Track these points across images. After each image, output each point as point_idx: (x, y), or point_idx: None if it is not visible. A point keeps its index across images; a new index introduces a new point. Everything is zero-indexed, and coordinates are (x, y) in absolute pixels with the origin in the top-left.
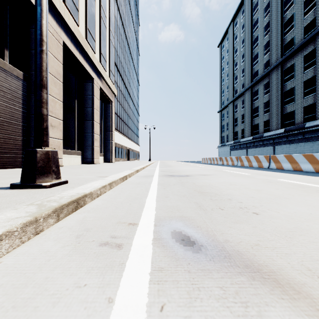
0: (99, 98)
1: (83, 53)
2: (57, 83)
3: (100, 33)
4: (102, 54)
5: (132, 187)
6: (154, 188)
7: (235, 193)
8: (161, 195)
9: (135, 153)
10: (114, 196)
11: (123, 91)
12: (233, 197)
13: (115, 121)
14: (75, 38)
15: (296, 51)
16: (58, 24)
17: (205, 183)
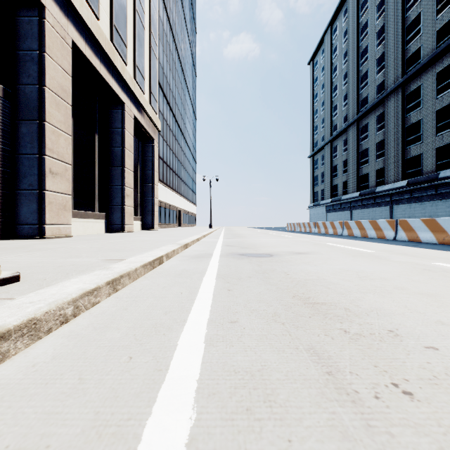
0: (135, 135)
1: (107, 63)
2: (61, 106)
3: (135, 35)
4: (139, 66)
5: (163, 286)
6: (208, 288)
7: (389, 307)
8: (220, 313)
9: (190, 216)
10: (108, 319)
11: (173, 126)
12: (395, 321)
13: (161, 169)
14: (92, 38)
15: (425, 67)
16: (63, 12)
17: (309, 274)
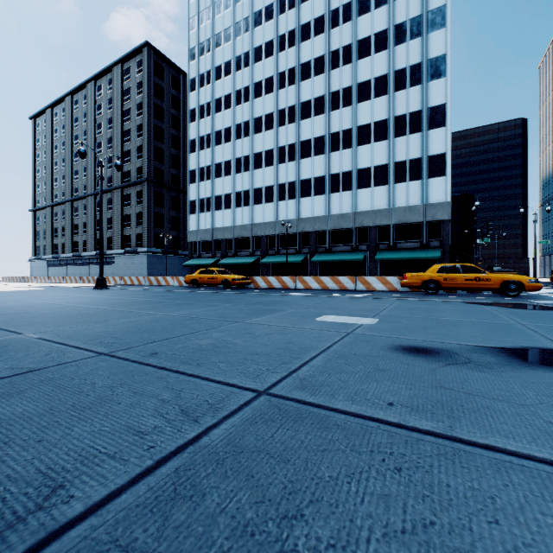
0: None
1: None
2: None
3: None
4: None
5: None
6: None
7: None
8: None
9: None
10: None
11: None
12: None
13: None
14: None
15: (103, 193)
16: None
17: None
